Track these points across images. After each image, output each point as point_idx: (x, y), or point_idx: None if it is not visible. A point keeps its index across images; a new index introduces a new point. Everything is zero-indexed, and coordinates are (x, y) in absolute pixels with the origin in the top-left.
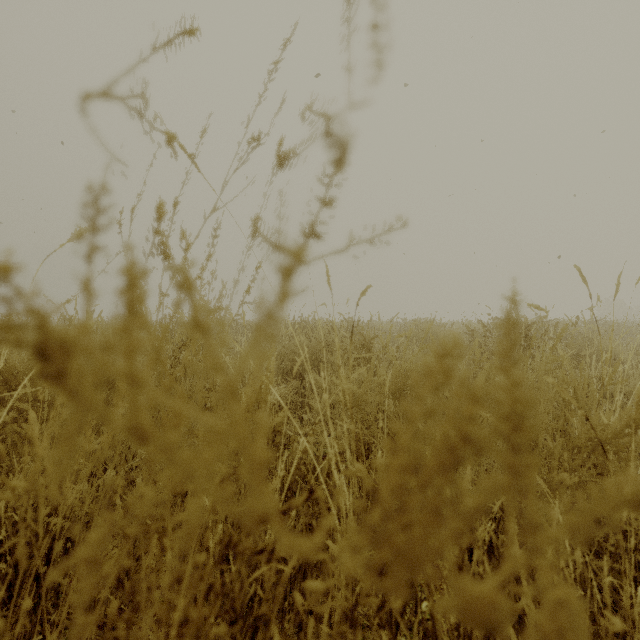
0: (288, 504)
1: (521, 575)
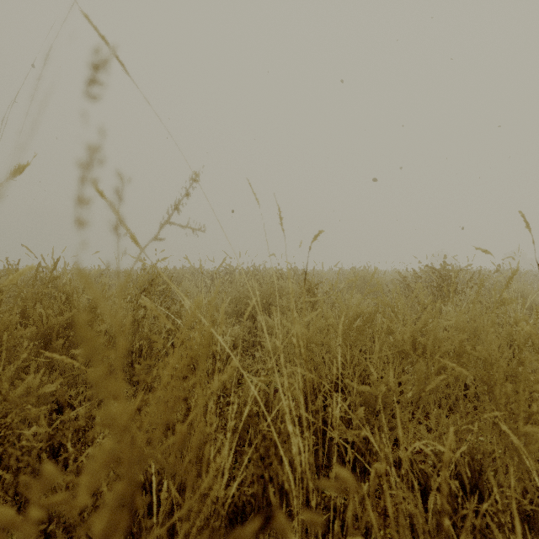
0: (231, 537)
1: None
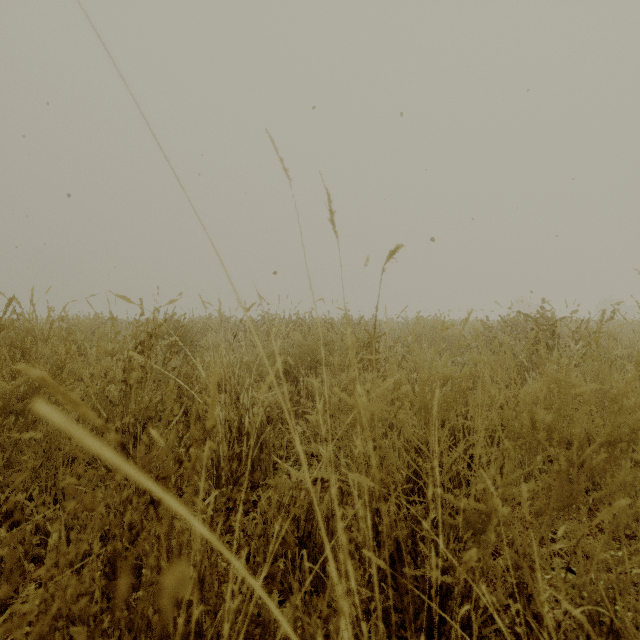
0: None
1: None
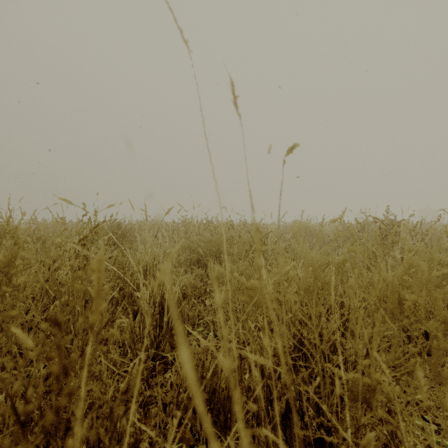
0: None
1: None
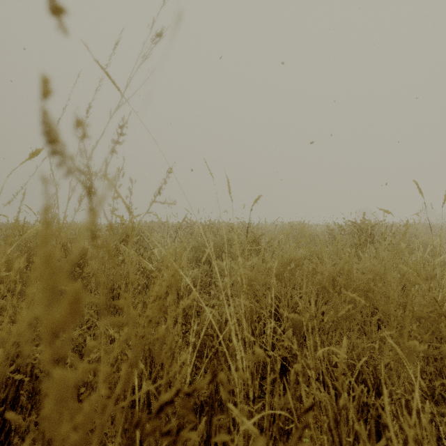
0: (193, 386)
1: (391, 432)
